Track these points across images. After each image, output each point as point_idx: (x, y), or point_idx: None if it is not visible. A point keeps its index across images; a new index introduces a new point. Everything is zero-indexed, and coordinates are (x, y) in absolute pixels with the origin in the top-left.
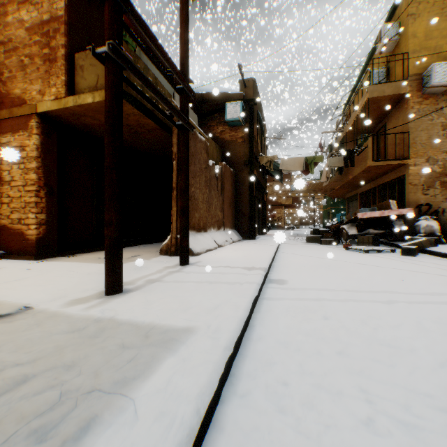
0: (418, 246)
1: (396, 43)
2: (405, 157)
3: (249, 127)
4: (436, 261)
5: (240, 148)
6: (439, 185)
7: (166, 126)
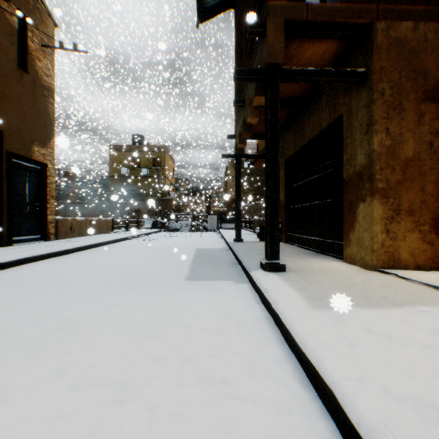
0: None
1: None
2: None
3: None
4: None
5: None
6: None
7: None
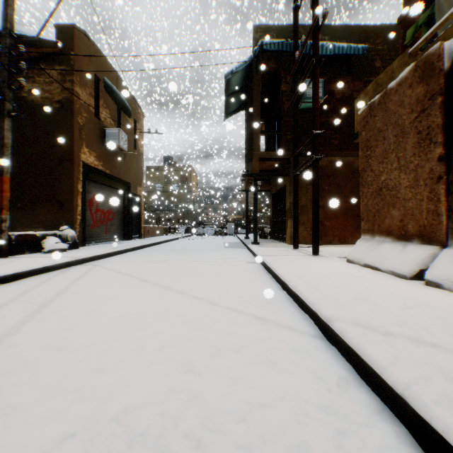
0: None
1: None
2: None
3: None
4: None
5: None
6: None
7: None
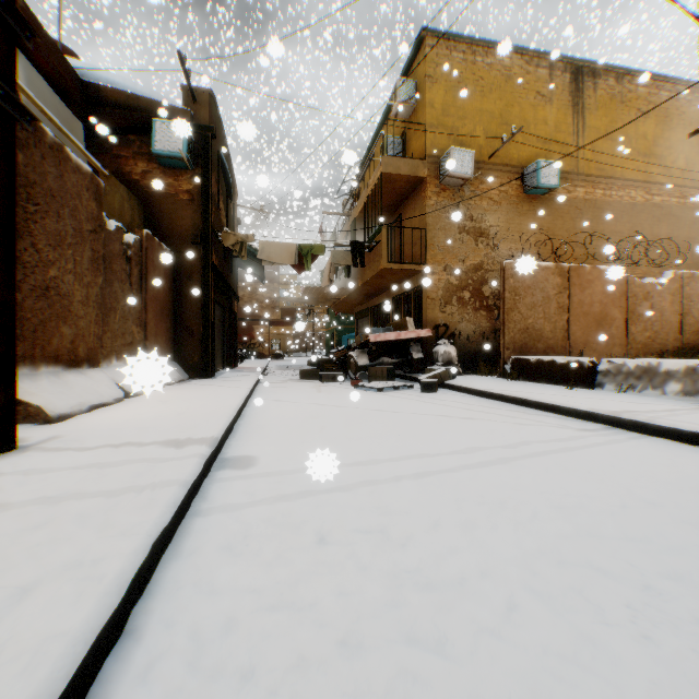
0: (438, 379)
1: (414, 109)
2: (424, 262)
3: (203, 176)
4: (459, 398)
5: (185, 211)
6: (457, 301)
7: None
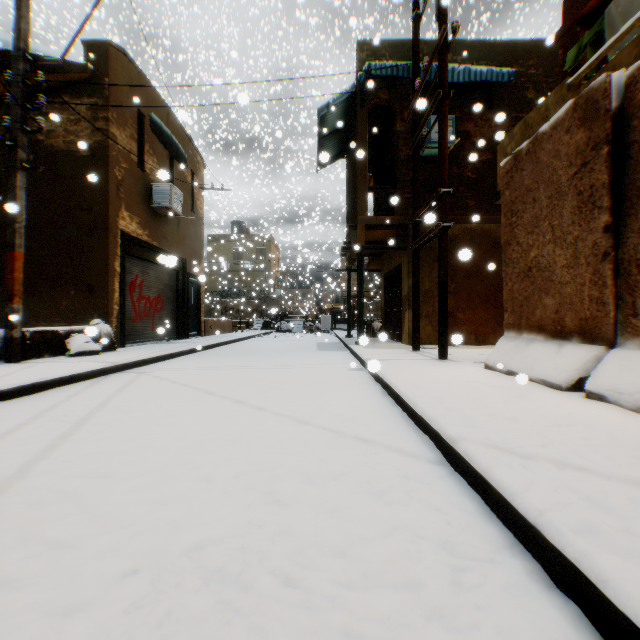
0: None
1: None
2: None
3: None
4: None
5: None
6: None
7: None
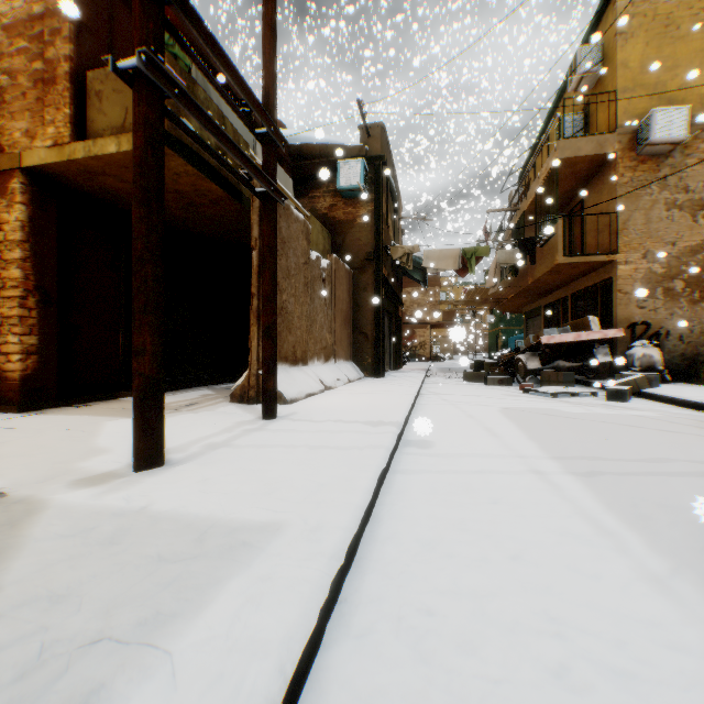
0: (631, 386)
1: (598, 76)
2: (612, 251)
3: (375, 200)
4: (658, 409)
5: (361, 233)
6: (662, 294)
7: (241, 194)
